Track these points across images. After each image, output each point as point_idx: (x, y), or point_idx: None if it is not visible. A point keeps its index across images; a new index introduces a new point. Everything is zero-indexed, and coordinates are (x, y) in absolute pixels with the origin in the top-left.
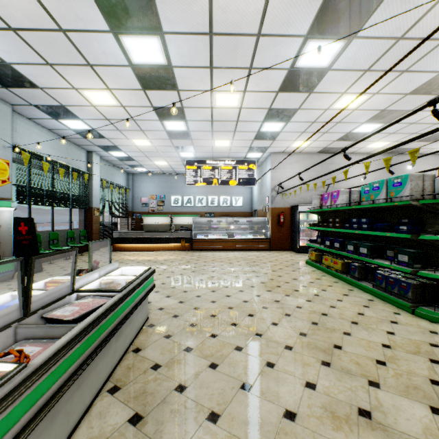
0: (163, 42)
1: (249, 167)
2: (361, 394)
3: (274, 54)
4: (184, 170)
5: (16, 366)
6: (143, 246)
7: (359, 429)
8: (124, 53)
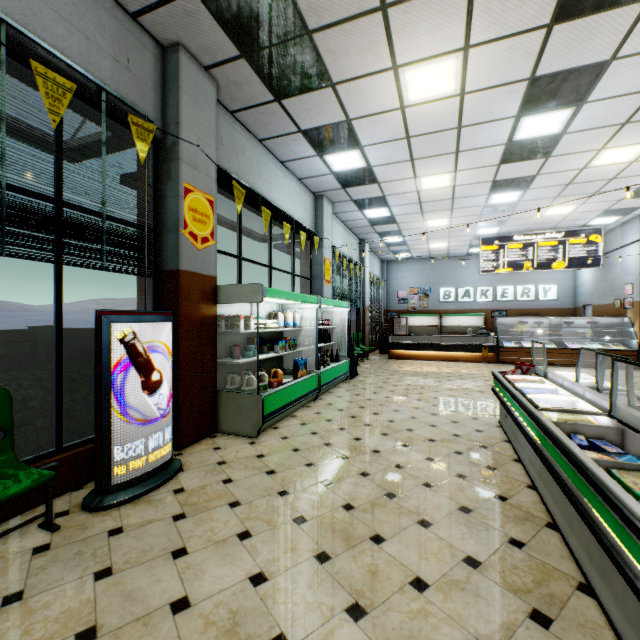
0: (575, 112)
1: (588, 239)
2: None
3: None
4: (462, 251)
5: None
6: (426, 354)
7: None
8: (511, 133)
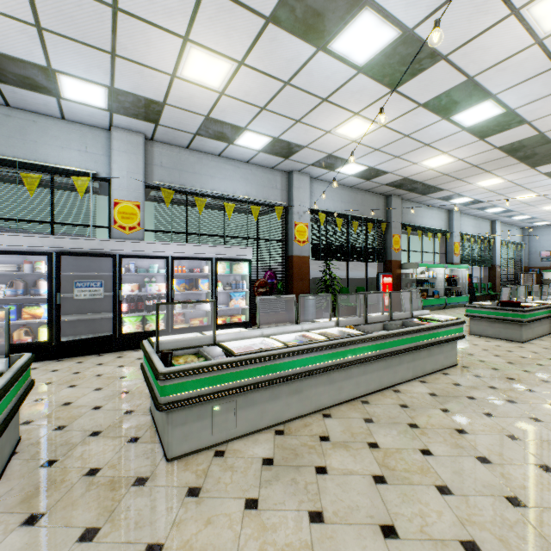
0: None
1: None
2: None
3: None
4: None
5: None
6: None
7: None
8: None
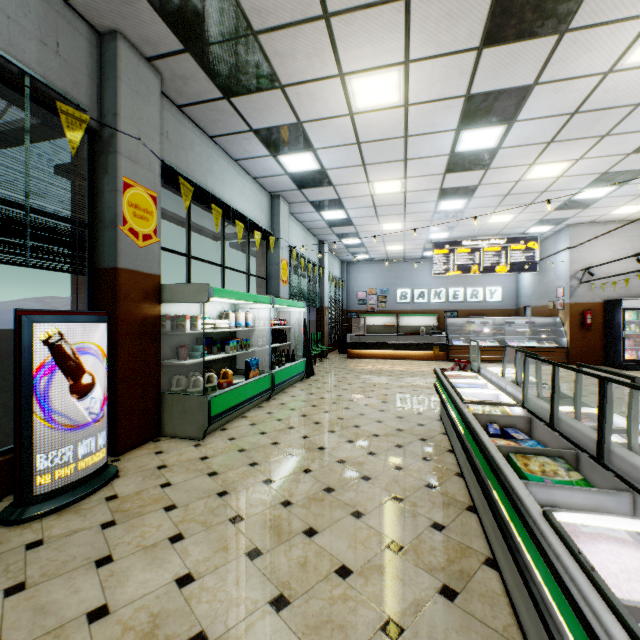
0: (507, 129)
1: (527, 245)
2: None
3: None
4: (417, 254)
5: None
6: (383, 353)
7: None
8: (453, 144)
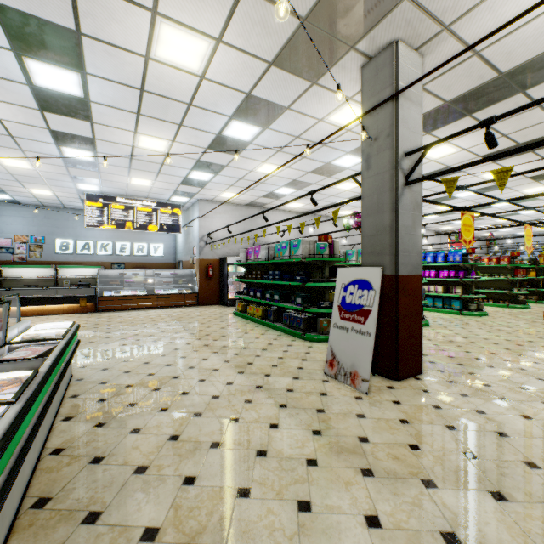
0: (84, 80)
1: (173, 211)
2: (259, 380)
3: (203, 121)
4: (79, 204)
5: (34, 370)
6: (13, 310)
7: (255, 392)
8: (24, 72)
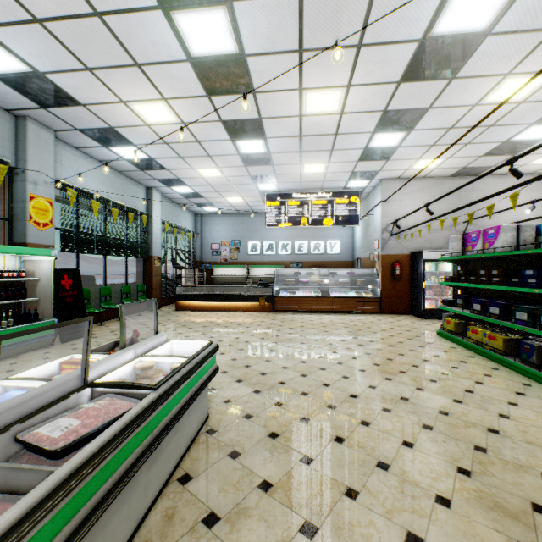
0: (231, 16)
1: (350, 200)
2: None
3: (398, 16)
4: (263, 208)
5: None
6: (212, 305)
7: None
8: (179, 40)
